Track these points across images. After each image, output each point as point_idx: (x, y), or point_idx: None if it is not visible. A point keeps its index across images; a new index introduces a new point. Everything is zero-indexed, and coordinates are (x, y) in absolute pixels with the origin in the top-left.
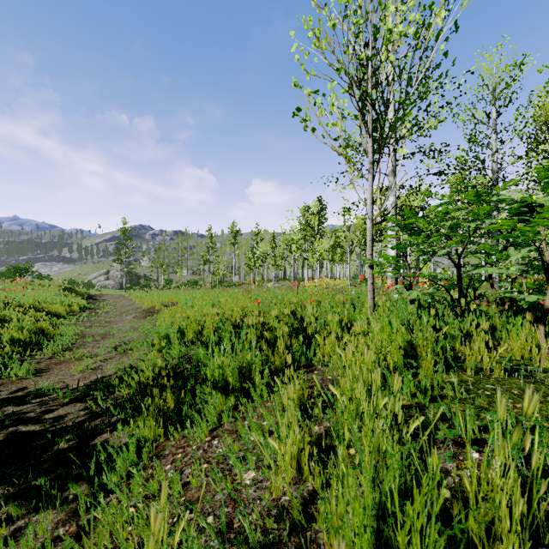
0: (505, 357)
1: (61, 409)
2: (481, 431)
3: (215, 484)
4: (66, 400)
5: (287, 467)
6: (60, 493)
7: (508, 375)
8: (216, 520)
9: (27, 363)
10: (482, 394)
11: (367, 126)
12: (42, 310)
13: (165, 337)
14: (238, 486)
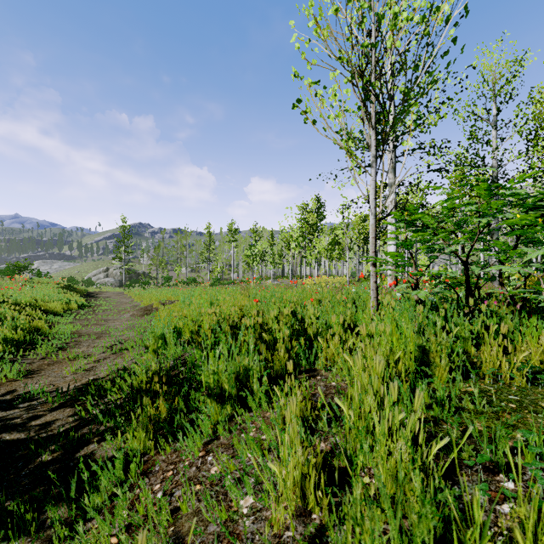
0: (525, 363)
1: (49, 415)
2: (513, 454)
3: (208, 511)
4: (55, 404)
5: (291, 495)
6: (36, 518)
7: (529, 383)
8: None
9: (19, 363)
10: (506, 407)
11: (370, 118)
12: (39, 308)
13: (160, 337)
14: (234, 516)
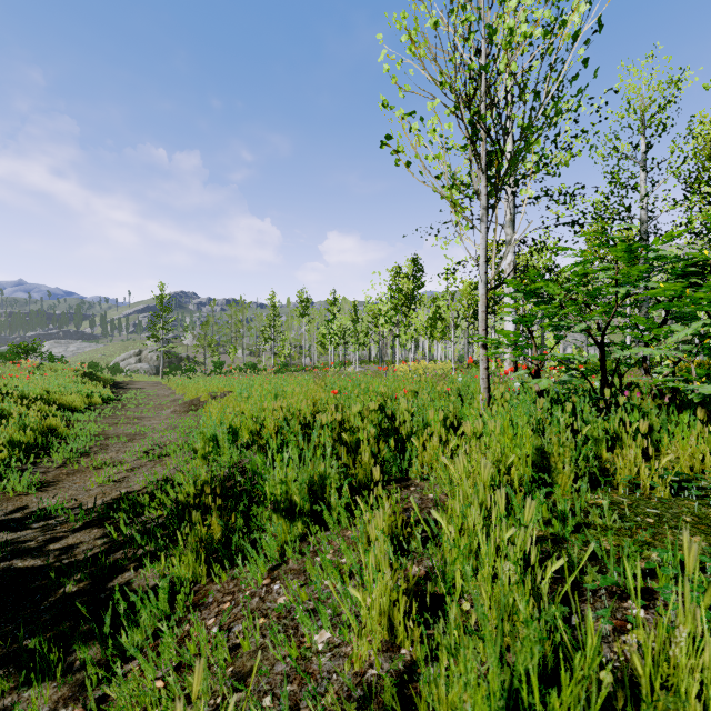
0: (670, 469)
1: (71, 537)
2: (645, 577)
3: (275, 648)
4: (79, 524)
5: (375, 626)
6: (62, 659)
7: (674, 494)
8: (276, 702)
9: (30, 473)
10: (642, 522)
11: (480, 159)
12: (53, 403)
13: (211, 439)
14: (306, 653)
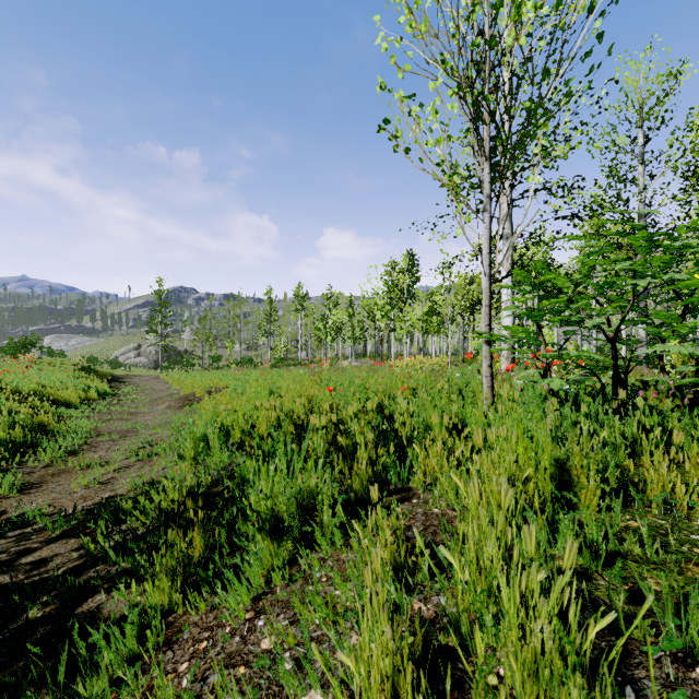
0: None
1: (46, 548)
2: None
3: None
4: (56, 533)
5: (377, 697)
6: None
7: None
8: None
9: (15, 473)
10: (691, 553)
11: (483, 144)
12: (48, 398)
13: (201, 439)
14: None
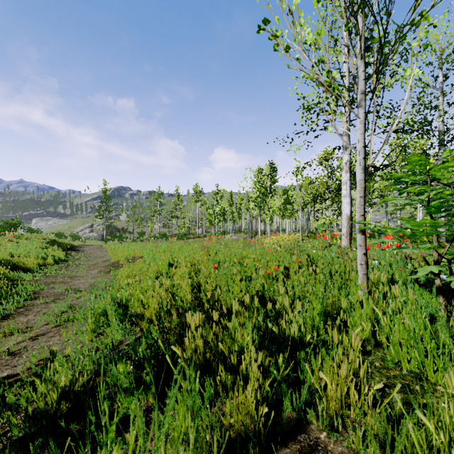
0: None
1: None
2: None
3: None
4: None
5: None
6: None
7: None
8: None
9: None
10: None
11: (360, 41)
12: (14, 265)
13: (101, 314)
14: None
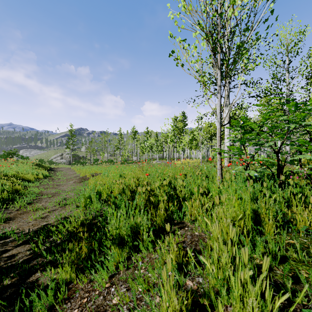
0: None
1: (14, 249)
2: None
3: None
4: (20, 242)
5: None
6: None
7: None
8: None
9: (3, 213)
10: None
11: (217, 62)
12: (20, 178)
13: (88, 197)
14: None
